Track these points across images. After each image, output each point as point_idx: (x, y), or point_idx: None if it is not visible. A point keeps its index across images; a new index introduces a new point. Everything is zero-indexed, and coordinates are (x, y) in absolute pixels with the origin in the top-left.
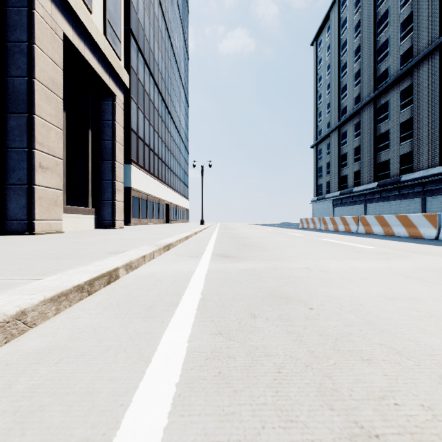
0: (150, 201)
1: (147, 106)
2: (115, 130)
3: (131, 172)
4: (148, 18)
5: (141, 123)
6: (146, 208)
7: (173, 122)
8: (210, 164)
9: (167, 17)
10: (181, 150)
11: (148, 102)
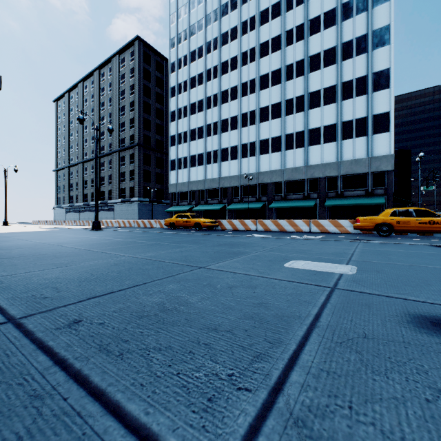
0: None
1: None
2: None
3: None
4: None
5: None
6: None
7: None
8: None
9: None
10: None
11: None
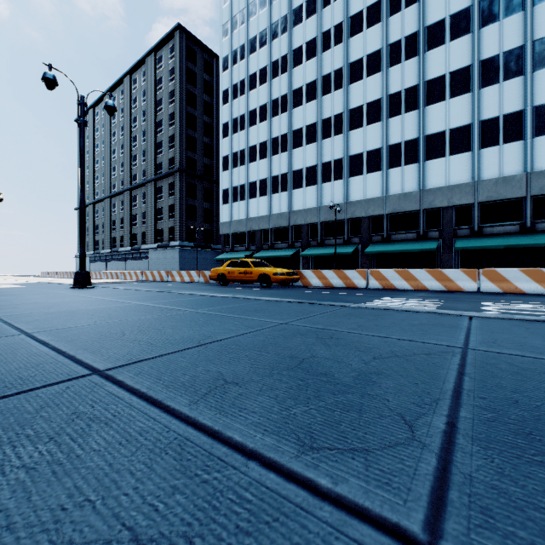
0: None
1: None
2: None
3: None
4: None
5: None
6: None
7: None
8: None
9: None
10: None
11: None
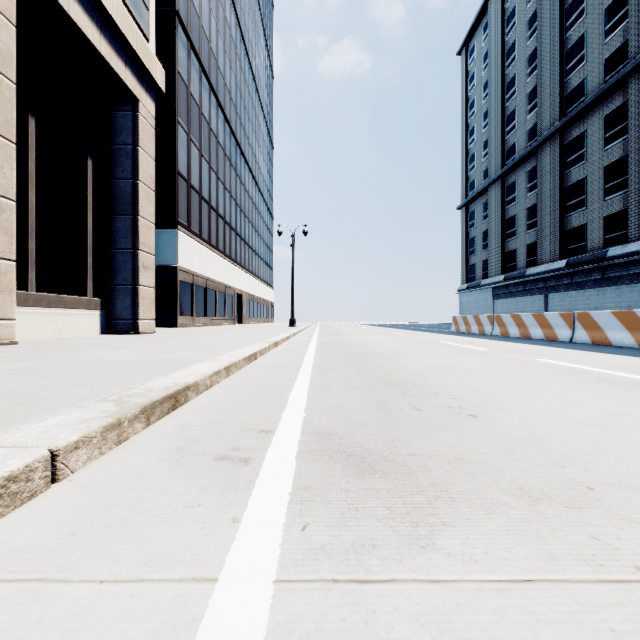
0: (211, 289)
1: (206, 139)
2: (138, 161)
3: (178, 241)
4: (208, 1)
5: (196, 165)
6: (203, 300)
7: (248, 169)
8: (305, 230)
9: (239, 7)
10: (262, 212)
11: (208, 133)
